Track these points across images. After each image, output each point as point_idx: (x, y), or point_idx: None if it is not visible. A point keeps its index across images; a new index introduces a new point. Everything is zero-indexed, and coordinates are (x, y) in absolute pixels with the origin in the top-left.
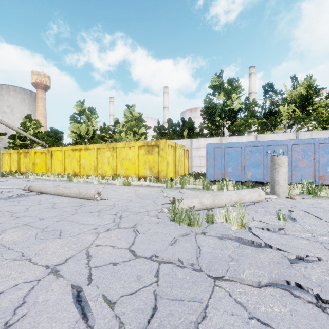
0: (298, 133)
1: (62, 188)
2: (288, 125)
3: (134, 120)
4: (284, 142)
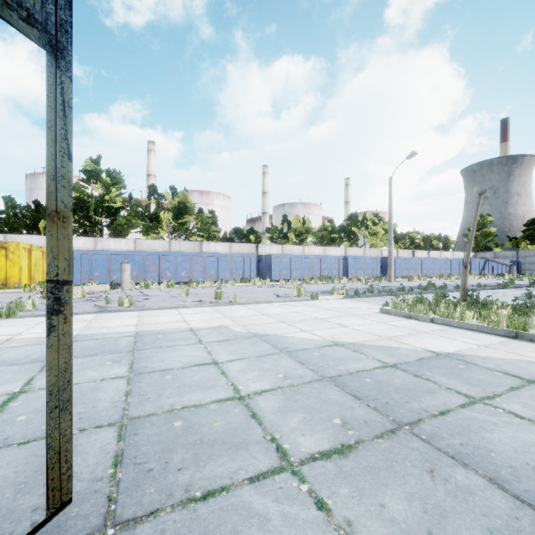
0: (171, 242)
1: None
2: (173, 230)
3: None
4: (141, 253)
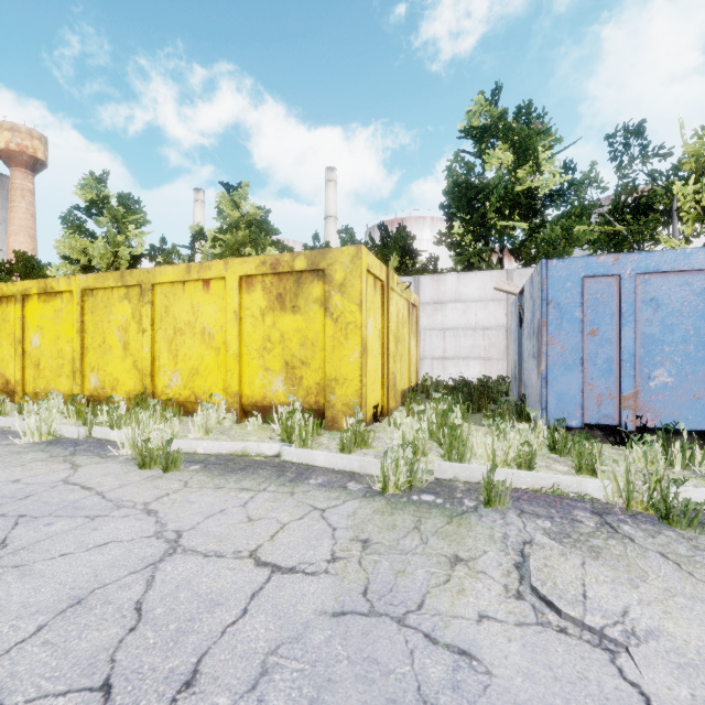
0: None
1: None
2: None
3: (246, 226)
4: None
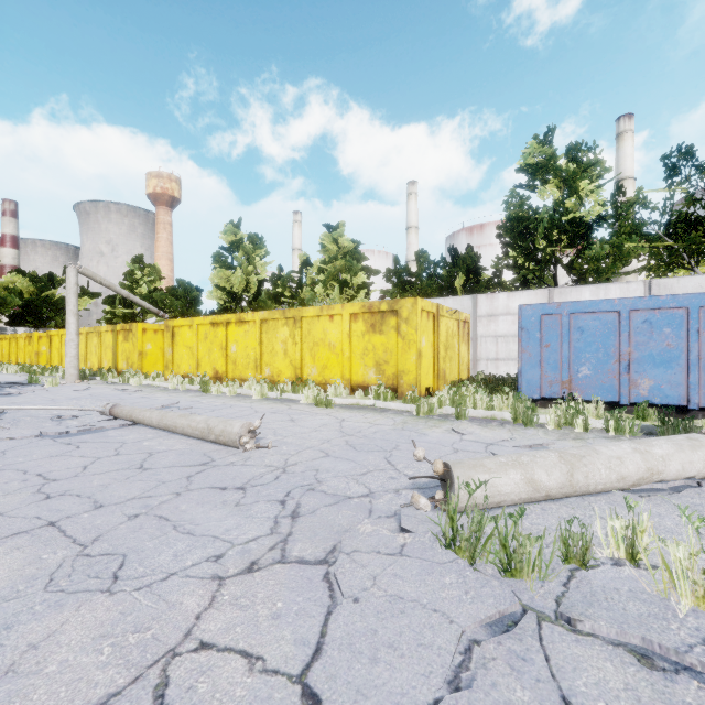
0: None
1: (174, 415)
2: None
3: (342, 256)
4: None
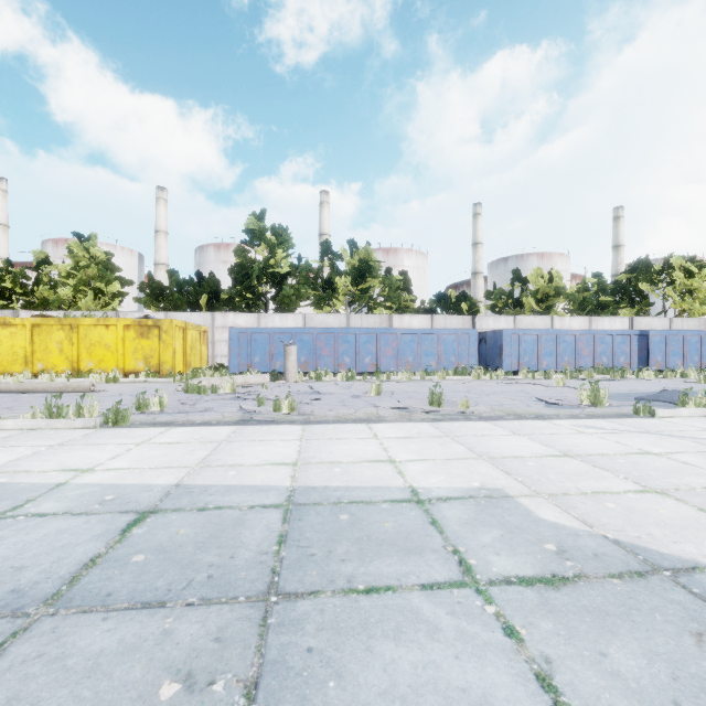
0: (349, 316)
1: (32, 383)
2: (352, 300)
3: (94, 264)
4: (310, 330)
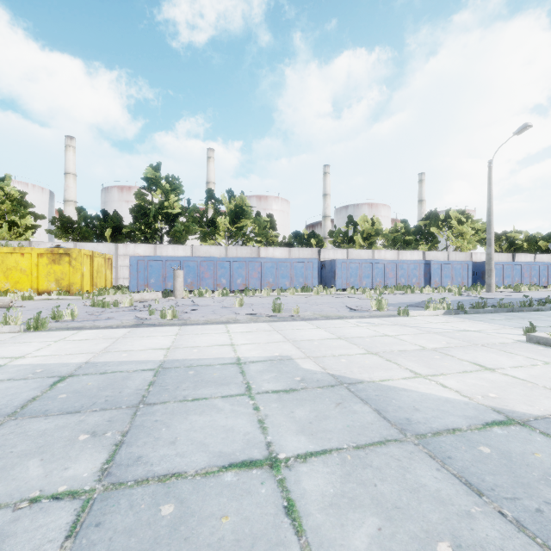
0: (227, 248)
1: None
2: (231, 235)
3: (9, 201)
4: (195, 259)
